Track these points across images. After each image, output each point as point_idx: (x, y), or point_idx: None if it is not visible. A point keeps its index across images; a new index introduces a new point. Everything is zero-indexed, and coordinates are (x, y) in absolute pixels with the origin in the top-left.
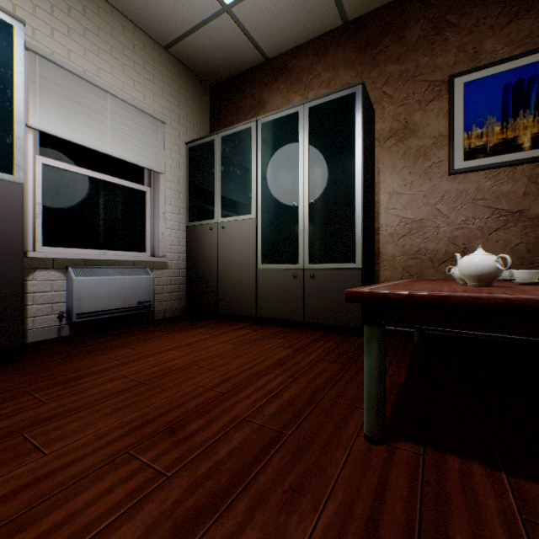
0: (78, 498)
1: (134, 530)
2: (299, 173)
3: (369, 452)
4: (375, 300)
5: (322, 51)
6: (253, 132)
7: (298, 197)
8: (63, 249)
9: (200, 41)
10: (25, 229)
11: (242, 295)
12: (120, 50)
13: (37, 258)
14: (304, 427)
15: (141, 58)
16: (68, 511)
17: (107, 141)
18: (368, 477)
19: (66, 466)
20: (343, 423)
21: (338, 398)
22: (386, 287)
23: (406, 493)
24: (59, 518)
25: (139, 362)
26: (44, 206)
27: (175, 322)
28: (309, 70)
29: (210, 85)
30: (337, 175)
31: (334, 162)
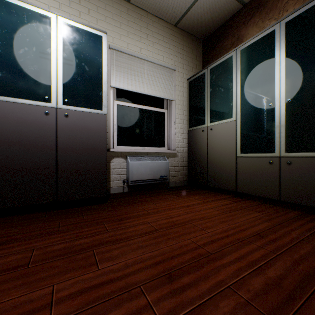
0: None
1: None
2: (274, 79)
3: None
4: None
5: None
6: (233, 59)
7: (274, 99)
8: (125, 147)
9: (195, 12)
10: (109, 137)
11: (225, 175)
12: (151, 35)
13: (114, 151)
14: None
15: (161, 36)
16: None
17: (144, 87)
18: None
19: (105, 284)
20: None
21: None
22: None
23: None
24: None
25: (157, 214)
26: (117, 126)
27: (180, 189)
28: None
29: (202, 40)
30: None
31: (314, 61)
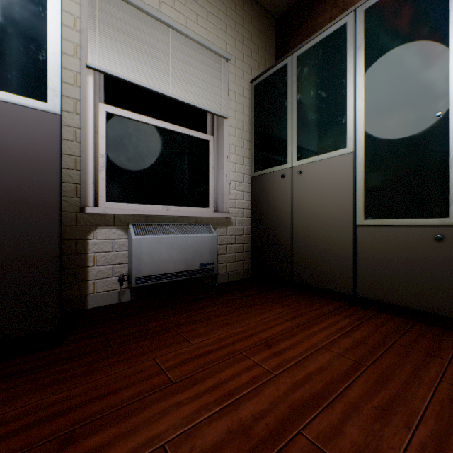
0: None
1: None
2: (449, 59)
3: None
4: None
5: None
6: (349, 29)
7: (446, 102)
8: (126, 205)
9: None
10: (85, 182)
11: (330, 262)
12: None
13: (98, 214)
14: None
15: None
16: None
17: (168, 81)
18: None
19: None
20: None
21: None
22: None
23: None
24: None
25: (194, 388)
26: (107, 159)
27: (240, 289)
28: None
29: (275, 17)
30: None
31: None
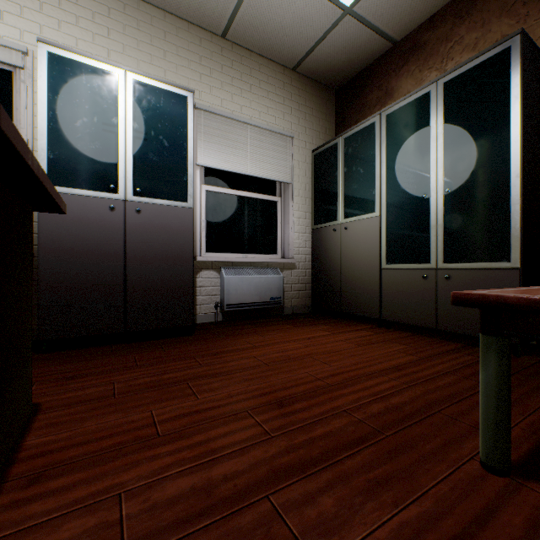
0: (213, 431)
1: (242, 462)
2: (430, 160)
3: (480, 479)
4: (487, 304)
5: (465, 9)
6: (377, 127)
7: (429, 188)
8: (218, 254)
9: (323, 52)
10: (195, 240)
11: (365, 296)
12: (256, 85)
13: (202, 261)
14: (405, 433)
15: (273, 86)
16: (206, 437)
17: (247, 164)
18: (470, 500)
19: (209, 409)
20: (455, 441)
21: (458, 416)
22: (520, 291)
23: (518, 534)
24: (201, 439)
25: (266, 347)
26: (206, 222)
27: (301, 318)
28: (447, 37)
29: (335, 89)
30: (481, 155)
31: (478, 139)
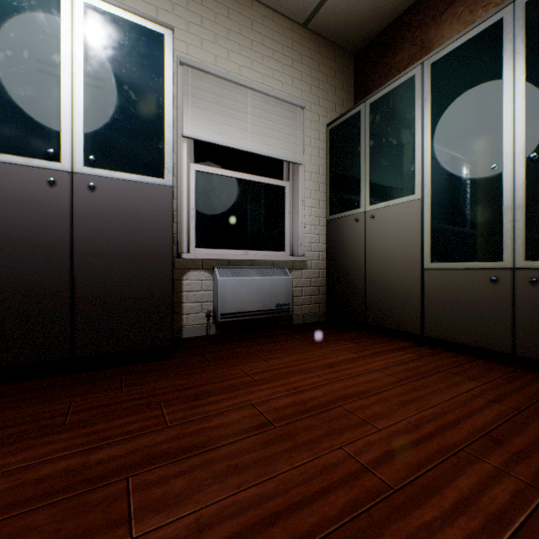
0: None
1: None
2: (502, 115)
3: None
4: None
5: None
6: (417, 81)
7: (500, 155)
8: (211, 250)
9: None
10: (181, 232)
11: (400, 303)
12: (259, 42)
13: (190, 259)
14: None
15: (279, 44)
16: None
17: (247, 138)
18: None
19: None
20: None
21: None
22: None
23: None
24: None
25: (270, 384)
26: (196, 211)
27: (314, 329)
28: None
29: (353, 53)
30: None
31: None
